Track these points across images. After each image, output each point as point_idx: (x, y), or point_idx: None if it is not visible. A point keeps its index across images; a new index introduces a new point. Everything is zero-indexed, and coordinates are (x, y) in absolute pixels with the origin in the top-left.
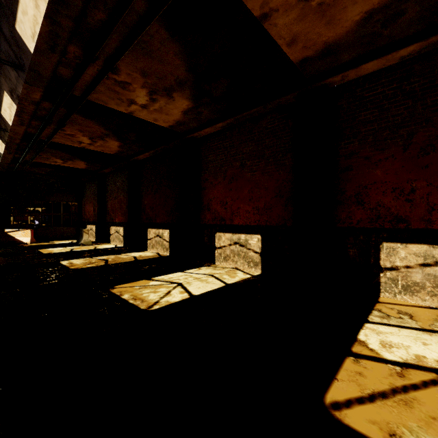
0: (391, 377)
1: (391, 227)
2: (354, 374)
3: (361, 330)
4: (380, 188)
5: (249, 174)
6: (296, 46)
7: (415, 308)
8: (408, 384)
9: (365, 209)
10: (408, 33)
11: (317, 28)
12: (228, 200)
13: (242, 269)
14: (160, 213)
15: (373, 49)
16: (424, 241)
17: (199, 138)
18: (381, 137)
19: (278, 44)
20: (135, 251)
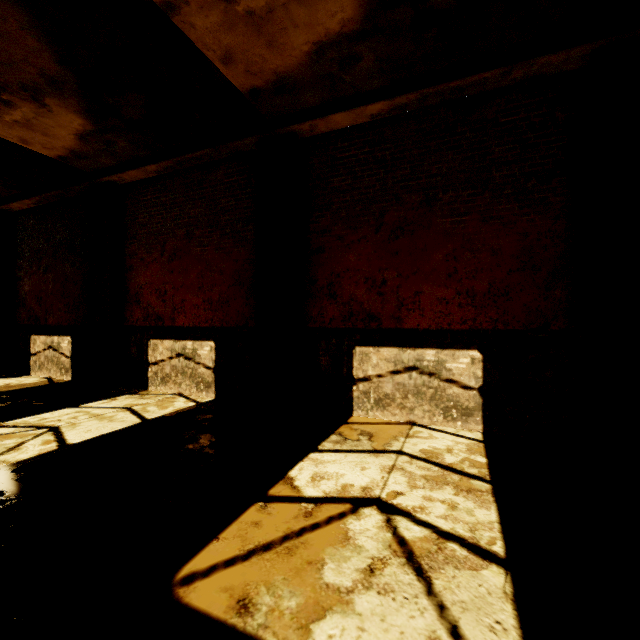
0: (294, 520)
1: (364, 327)
2: (248, 526)
3: (300, 463)
4: (353, 277)
5: (198, 249)
6: (236, 68)
7: (381, 426)
8: (310, 524)
9: (338, 304)
10: (373, 86)
11: (257, 48)
12: (169, 289)
13: (188, 395)
14: (54, 308)
15: (340, 97)
16: (395, 344)
17: (123, 185)
18: (354, 212)
19: (207, 57)
20: (1, 377)
